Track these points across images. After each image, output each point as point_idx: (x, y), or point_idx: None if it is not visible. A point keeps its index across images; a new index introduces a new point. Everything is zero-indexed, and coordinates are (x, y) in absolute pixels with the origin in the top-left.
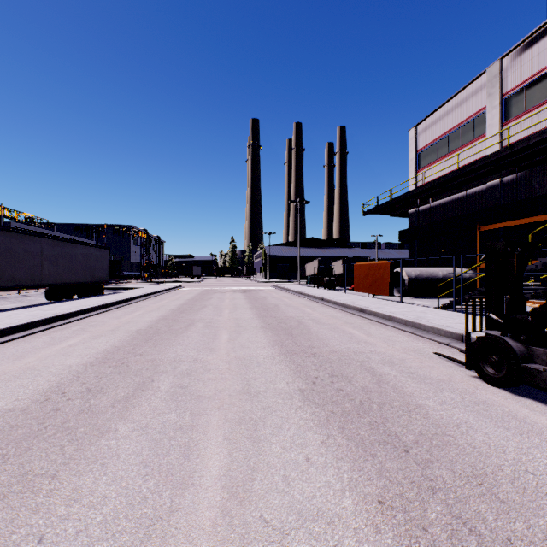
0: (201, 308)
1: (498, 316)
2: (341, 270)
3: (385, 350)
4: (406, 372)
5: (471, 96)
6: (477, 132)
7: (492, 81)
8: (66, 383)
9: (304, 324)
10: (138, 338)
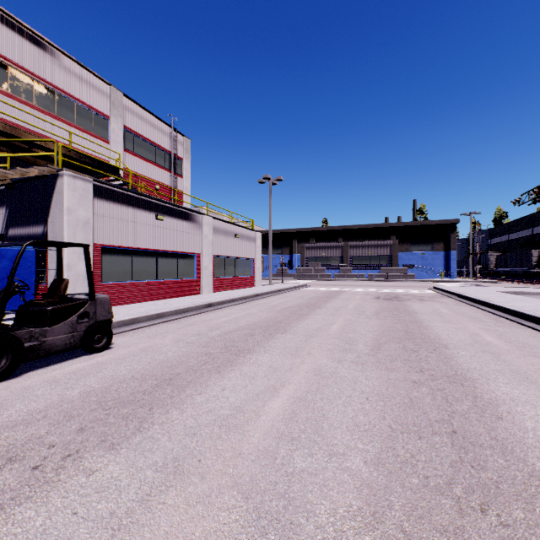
0: None
1: None
2: None
3: None
4: None
5: None
6: None
7: None
8: None
9: None
10: None
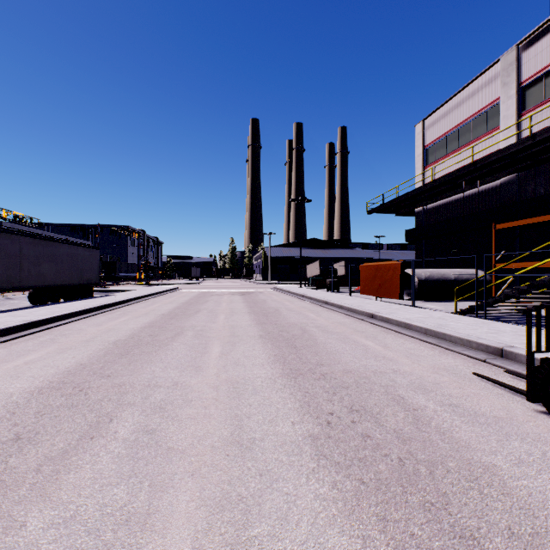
0: (194, 313)
1: None
2: (343, 271)
3: (411, 369)
4: (447, 403)
5: (484, 86)
6: (490, 125)
7: (508, 69)
8: None
9: (309, 333)
10: (113, 352)
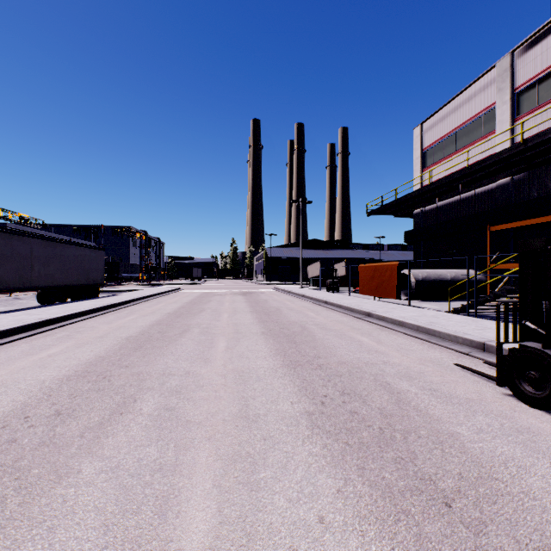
0: (198, 312)
1: (537, 325)
2: (344, 272)
3: (400, 361)
4: (427, 388)
5: (480, 91)
6: (486, 129)
7: (503, 75)
8: (33, 403)
9: (308, 330)
10: (127, 347)
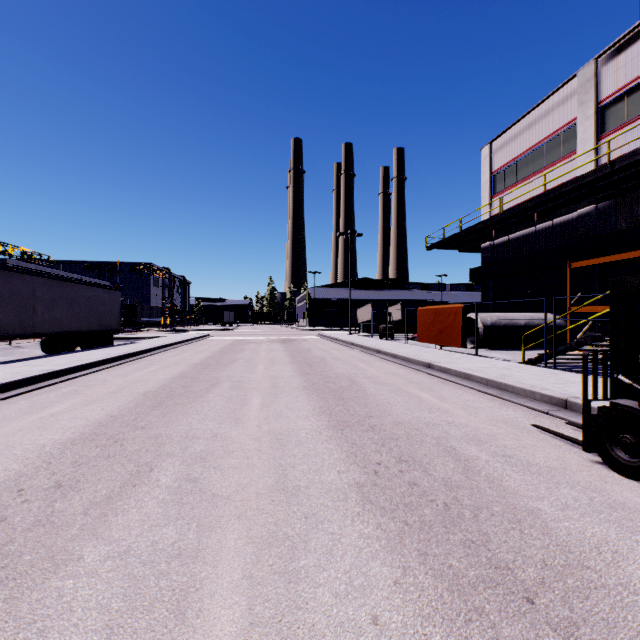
0: (229, 363)
1: (631, 379)
2: (399, 316)
3: (467, 421)
4: (501, 454)
5: (558, 105)
6: (566, 149)
7: (585, 86)
8: (29, 473)
9: (358, 384)
10: (144, 404)
